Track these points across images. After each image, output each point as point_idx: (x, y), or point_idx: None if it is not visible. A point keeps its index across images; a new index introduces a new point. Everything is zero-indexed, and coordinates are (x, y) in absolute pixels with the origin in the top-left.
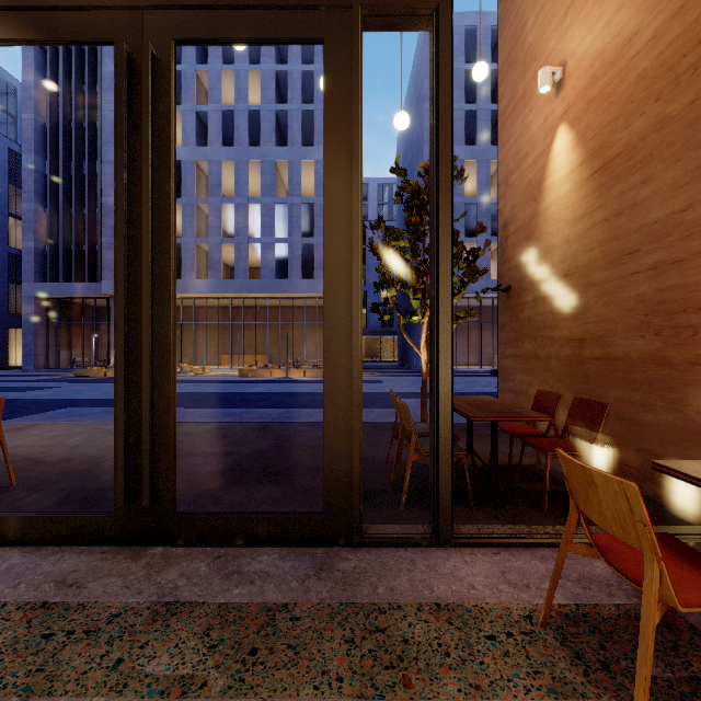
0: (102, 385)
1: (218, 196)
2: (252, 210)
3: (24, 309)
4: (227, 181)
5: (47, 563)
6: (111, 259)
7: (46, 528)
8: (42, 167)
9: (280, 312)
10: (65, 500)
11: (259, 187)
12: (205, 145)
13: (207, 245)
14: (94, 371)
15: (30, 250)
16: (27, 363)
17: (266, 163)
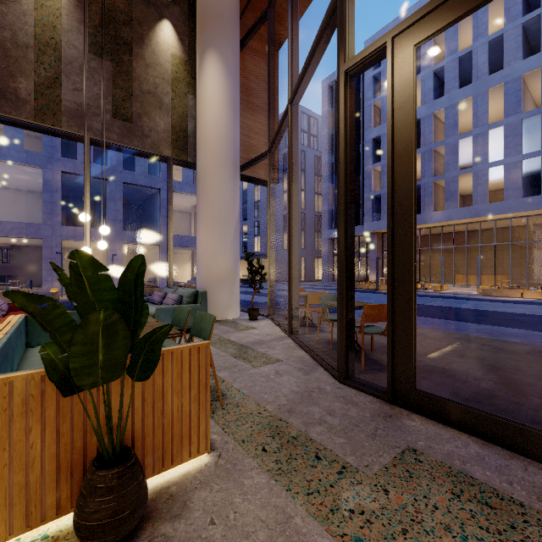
0: (370, 294)
1: (454, 135)
2: (490, 136)
3: (323, 246)
4: (461, 119)
5: (515, 467)
6: (369, 207)
7: (489, 427)
8: (330, 159)
9: (523, 231)
10: (455, 394)
11: (496, 112)
12: (440, 96)
13: (443, 181)
14: (361, 285)
15: (325, 211)
16: (324, 278)
17: (510, 83)
